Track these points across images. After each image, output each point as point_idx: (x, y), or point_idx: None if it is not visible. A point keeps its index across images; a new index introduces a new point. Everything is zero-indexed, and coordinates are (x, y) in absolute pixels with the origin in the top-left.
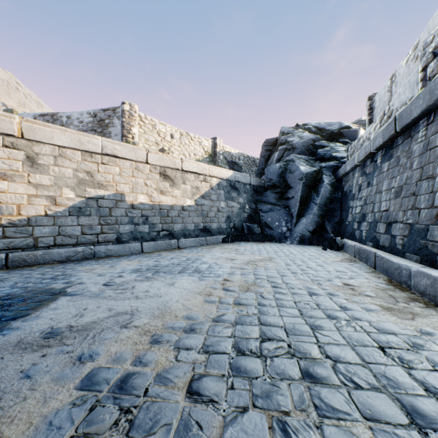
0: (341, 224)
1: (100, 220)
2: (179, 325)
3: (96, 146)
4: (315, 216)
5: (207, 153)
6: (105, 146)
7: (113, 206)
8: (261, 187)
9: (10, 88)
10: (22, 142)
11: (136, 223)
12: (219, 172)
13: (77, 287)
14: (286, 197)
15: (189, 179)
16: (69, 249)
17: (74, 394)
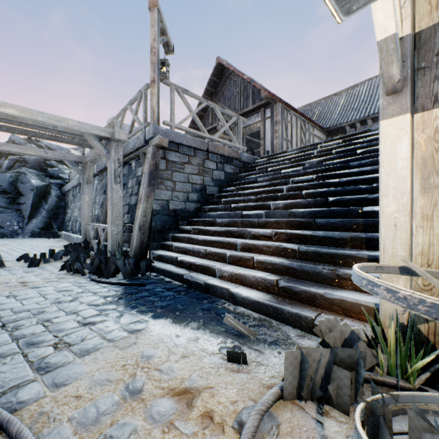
0: (63, 223)
1: None
2: None
3: None
4: (44, 218)
5: None
6: None
7: None
8: None
9: None
10: None
11: None
12: None
13: None
14: (18, 202)
15: None
16: None
17: None
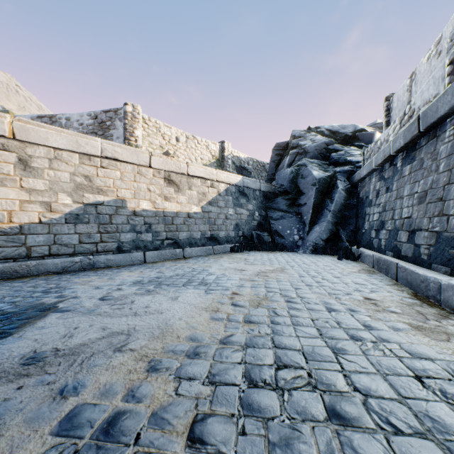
0: (356, 232)
1: (100, 227)
2: (181, 348)
3: (95, 148)
4: (329, 224)
5: (214, 158)
6: (104, 148)
7: (113, 213)
8: (271, 193)
9: (10, 91)
10: (13, 143)
11: (138, 231)
12: (227, 177)
13: (70, 302)
14: (298, 204)
15: (196, 184)
16: (65, 259)
17: (49, 442)
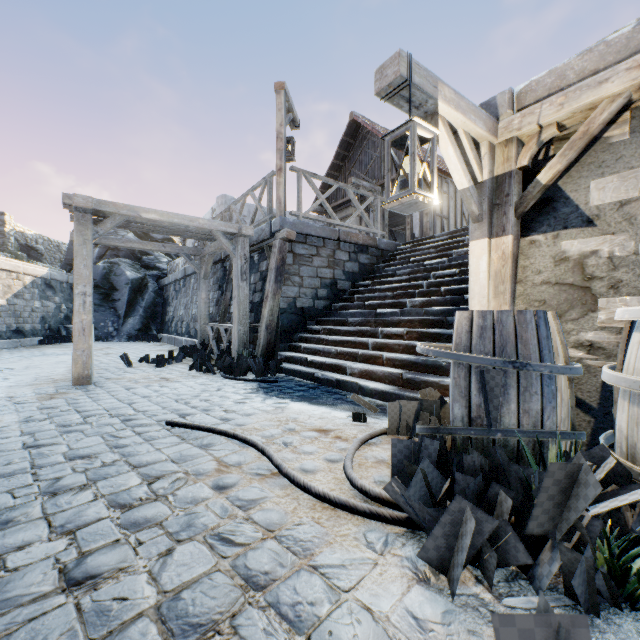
0: (162, 323)
1: None
2: None
3: None
4: (141, 317)
5: None
6: None
7: None
8: None
9: None
10: None
11: None
12: (34, 270)
13: None
14: (112, 299)
15: (1, 277)
16: None
17: None
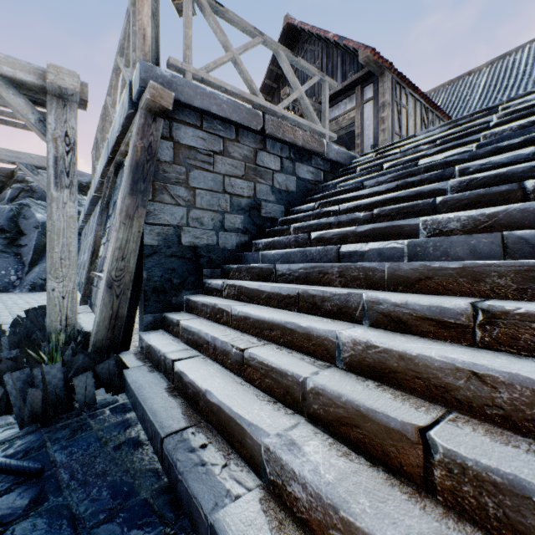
0: None
1: None
2: None
3: None
4: None
5: None
6: None
7: None
8: None
9: None
10: None
11: None
12: None
13: None
14: (19, 244)
15: None
16: None
17: None
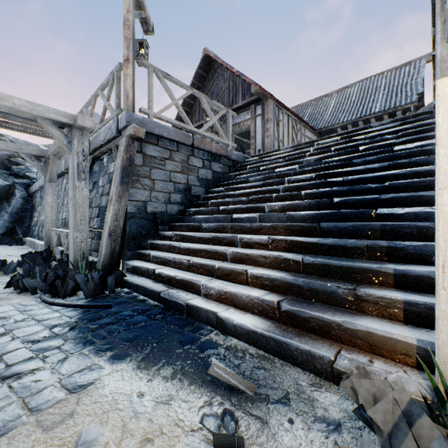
0: (29, 228)
1: None
2: None
3: None
4: (6, 222)
5: None
6: None
7: None
8: None
9: None
10: None
11: None
12: None
13: None
14: None
15: None
16: None
17: None
